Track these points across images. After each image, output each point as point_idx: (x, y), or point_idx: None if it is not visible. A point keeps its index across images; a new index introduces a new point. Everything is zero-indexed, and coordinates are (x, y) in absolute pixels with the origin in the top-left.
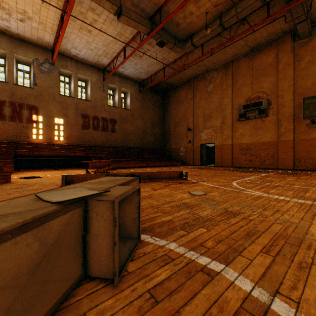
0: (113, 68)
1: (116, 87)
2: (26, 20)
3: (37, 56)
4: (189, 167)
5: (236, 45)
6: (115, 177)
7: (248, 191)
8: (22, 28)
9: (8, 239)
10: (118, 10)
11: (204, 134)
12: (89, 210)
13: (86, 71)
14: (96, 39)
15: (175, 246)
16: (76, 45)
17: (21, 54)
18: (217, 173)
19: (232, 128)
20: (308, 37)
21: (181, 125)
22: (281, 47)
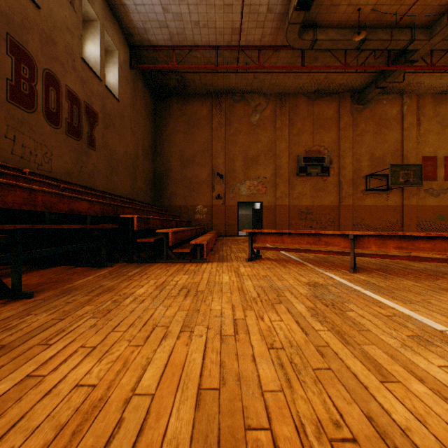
0: None
1: (91, 19)
2: None
3: None
4: None
5: (315, 77)
6: None
7: None
8: None
9: None
10: None
11: (245, 186)
12: None
13: None
14: None
15: None
16: None
17: None
18: None
19: (288, 184)
20: (362, 105)
21: (199, 166)
22: (343, 104)
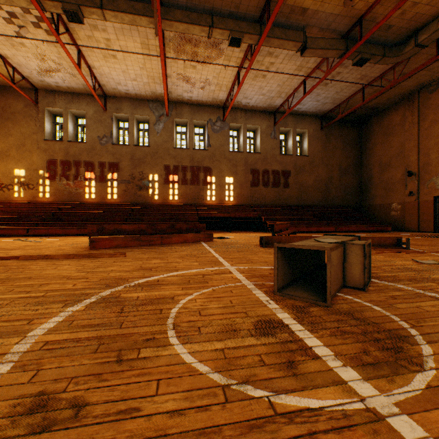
0: (287, 108)
1: (289, 130)
2: (206, 86)
3: (210, 116)
4: (410, 234)
5: None
6: (334, 236)
7: None
8: (201, 95)
9: (334, 250)
10: (302, 46)
11: None
12: (346, 249)
13: (255, 119)
14: (270, 82)
15: (403, 286)
16: (248, 95)
17: (198, 119)
18: None
19: None
20: None
21: (393, 168)
22: None
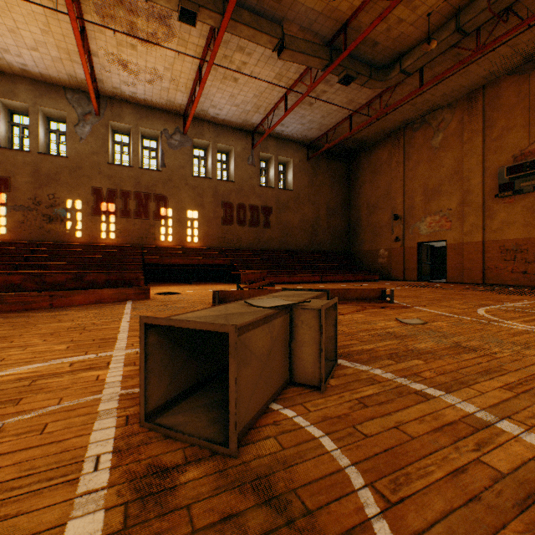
0: (267, 128)
1: (270, 156)
2: (155, 80)
3: (166, 125)
4: (396, 283)
5: (492, 57)
6: (296, 291)
7: (505, 323)
8: (150, 92)
9: (260, 325)
10: (279, 44)
11: (424, 224)
12: (294, 318)
13: (228, 138)
14: (244, 89)
15: (380, 372)
16: (216, 102)
17: (148, 126)
18: (450, 294)
19: (483, 212)
20: None
21: (380, 211)
22: None
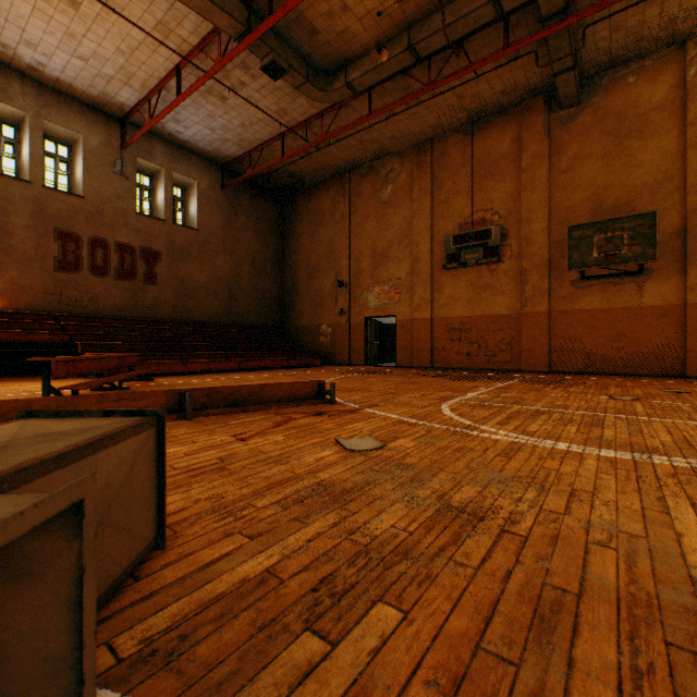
0: (148, 117)
1: (159, 170)
2: None
3: None
4: (342, 369)
5: (441, 104)
6: (56, 420)
7: (483, 431)
8: None
9: None
10: None
11: (373, 294)
12: None
13: (70, 117)
14: (96, 29)
15: None
16: (35, 38)
17: None
18: (403, 382)
19: (432, 284)
20: (574, 106)
21: (323, 274)
22: (527, 121)
